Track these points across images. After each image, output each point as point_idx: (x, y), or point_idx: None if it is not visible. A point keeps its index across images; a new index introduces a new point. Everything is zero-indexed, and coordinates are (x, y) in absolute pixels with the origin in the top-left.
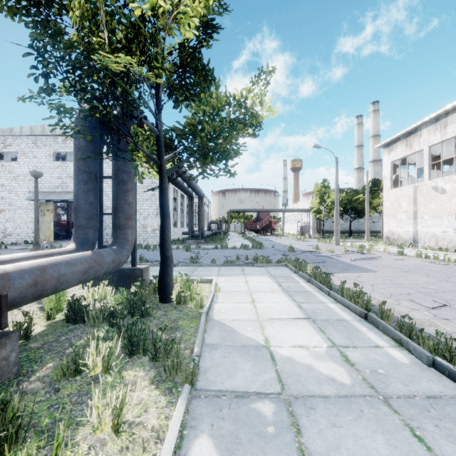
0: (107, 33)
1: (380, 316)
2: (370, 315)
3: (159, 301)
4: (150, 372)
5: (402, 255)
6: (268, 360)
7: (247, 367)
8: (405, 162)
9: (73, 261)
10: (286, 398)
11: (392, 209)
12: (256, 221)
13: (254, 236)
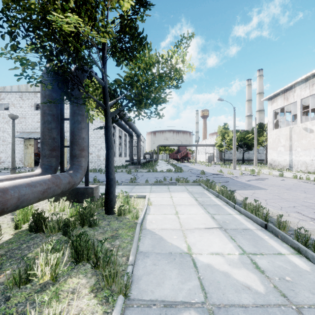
0: (62, 2)
1: (277, 226)
2: (269, 226)
3: (105, 213)
4: (91, 279)
5: (282, 177)
6: (192, 267)
7: (174, 274)
8: (282, 110)
9: (34, 183)
10: (210, 308)
11: (273, 144)
12: (177, 152)
13: (175, 163)
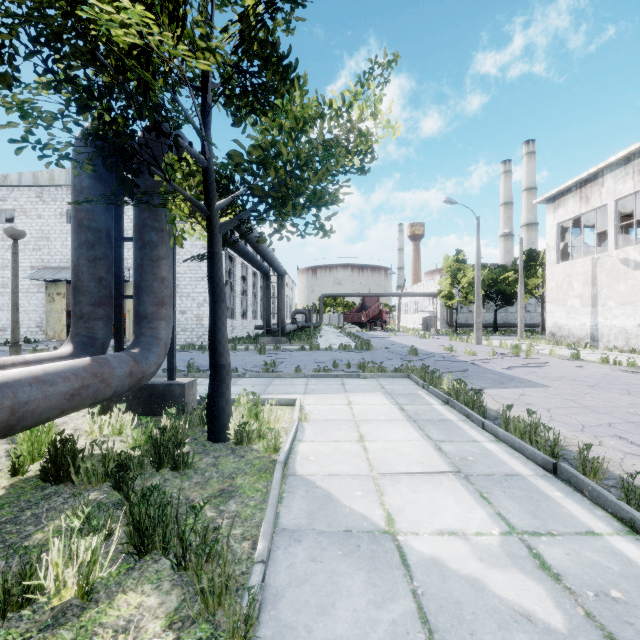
0: None
1: (581, 470)
2: (563, 468)
3: (208, 439)
4: (170, 596)
5: (578, 360)
6: (397, 566)
7: (358, 585)
8: (577, 223)
9: (50, 377)
10: None
11: (559, 293)
12: (361, 310)
13: (357, 331)
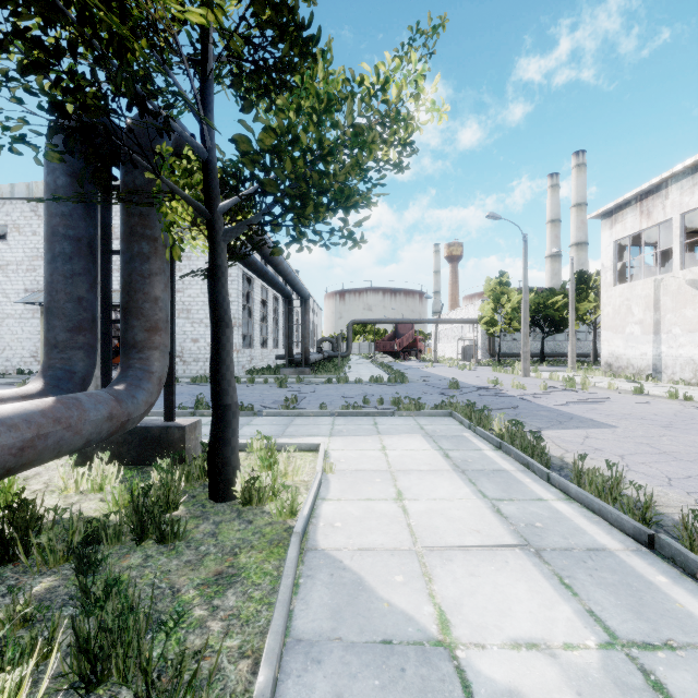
0: None
1: (687, 545)
2: (663, 542)
3: (210, 497)
4: None
5: (642, 394)
6: None
7: None
8: (636, 241)
9: None
10: None
11: (616, 319)
12: (393, 338)
13: (389, 361)
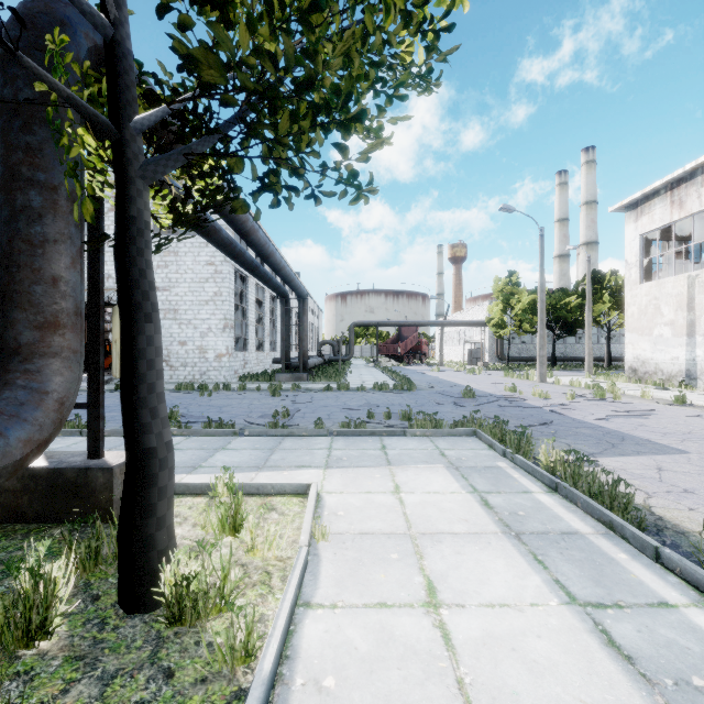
0: None
1: None
2: None
3: (119, 603)
4: None
5: (685, 405)
6: None
7: None
8: (663, 235)
9: None
10: None
11: (642, 320)
12: (397, 341)
13: (393, 365)
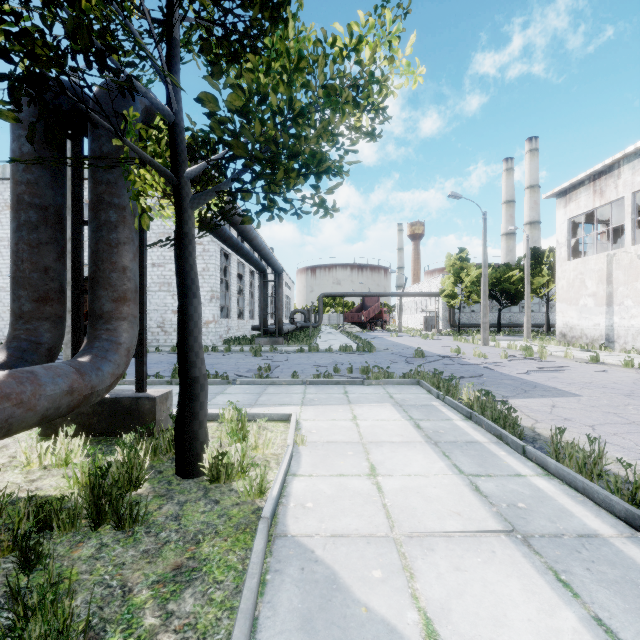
0: None
1: None
2: None
3: (176, 473)
4: None
5: (598, 363)
6: None
7: None
8: (589, 219)
9: None
10: None
11: (570, 291)
12: (361, 310)
13: (357, 331)
